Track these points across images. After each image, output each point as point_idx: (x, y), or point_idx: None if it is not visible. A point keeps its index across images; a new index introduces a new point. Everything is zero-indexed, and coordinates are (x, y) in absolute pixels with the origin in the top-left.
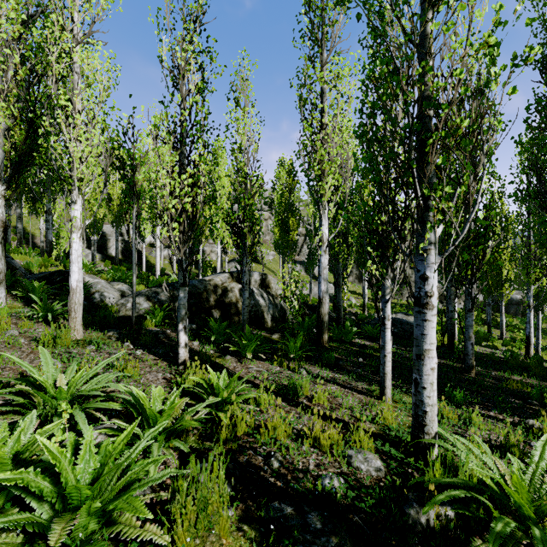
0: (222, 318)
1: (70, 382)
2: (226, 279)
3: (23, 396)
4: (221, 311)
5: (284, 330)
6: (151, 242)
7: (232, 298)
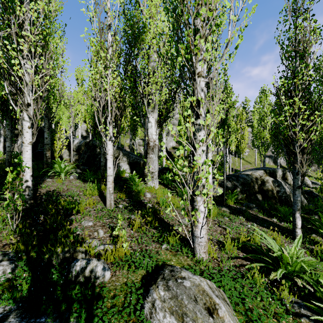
0: (262, 199)
1: (289, 254)
2: (262, 174)
3: (245, 252)
4: (261, 195)
5: (310, 211)
6: (173, 146)
7: (269, 187)
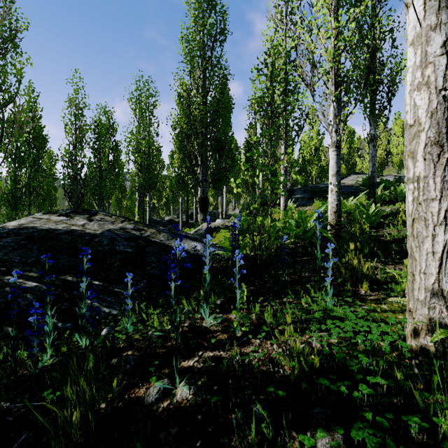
0: None
1: None
2: None
3: None
4: None
5: None
6: None
7: None
